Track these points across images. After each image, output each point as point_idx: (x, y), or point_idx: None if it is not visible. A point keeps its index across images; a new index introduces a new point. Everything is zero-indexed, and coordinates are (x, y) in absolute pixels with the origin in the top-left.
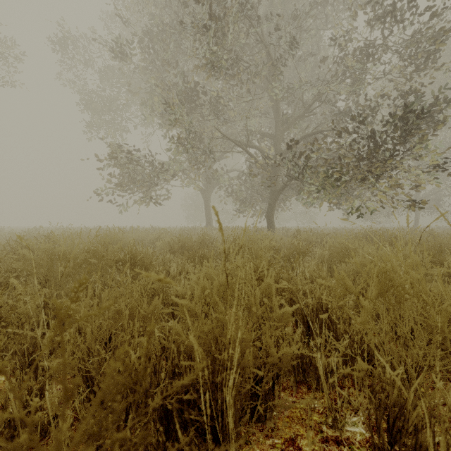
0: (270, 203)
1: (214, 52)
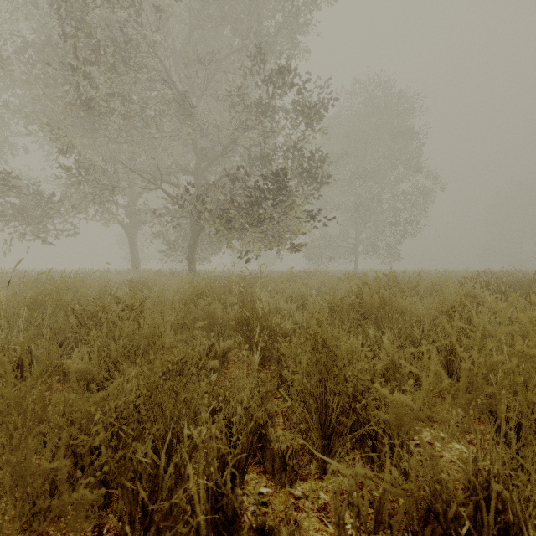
0: (190, 244)
1: (94, 87)
